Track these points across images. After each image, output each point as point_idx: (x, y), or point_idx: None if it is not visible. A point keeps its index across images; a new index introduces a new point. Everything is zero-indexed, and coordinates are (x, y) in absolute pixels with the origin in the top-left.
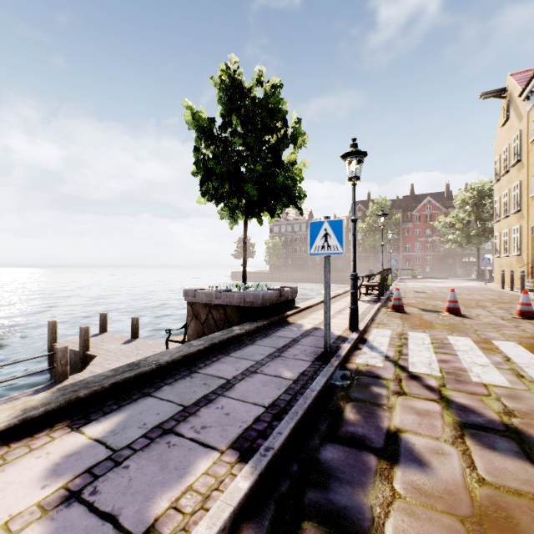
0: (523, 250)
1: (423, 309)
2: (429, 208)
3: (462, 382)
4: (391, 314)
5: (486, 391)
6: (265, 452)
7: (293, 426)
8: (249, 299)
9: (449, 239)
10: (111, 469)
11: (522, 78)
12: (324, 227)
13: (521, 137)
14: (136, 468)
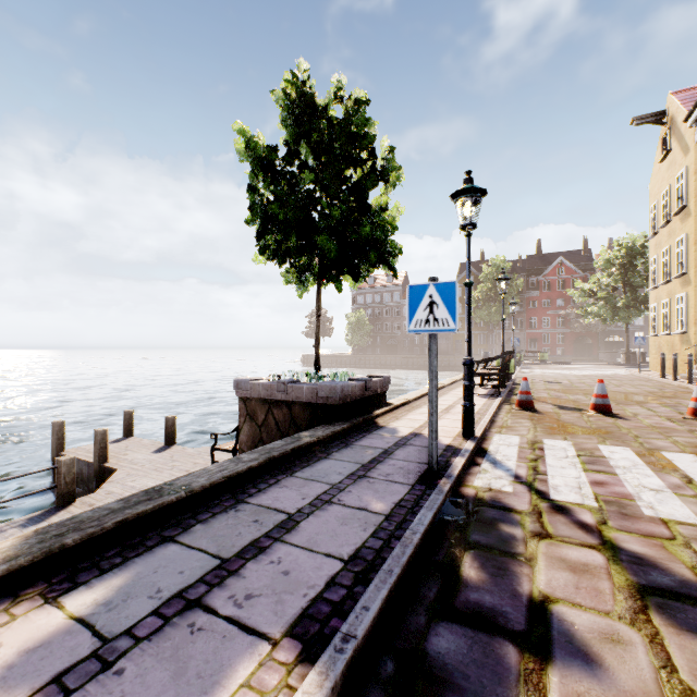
0: (690, 327)
1: (559, 405)
2: (561, 271)
3: (630, 517)
4: (517, 414)
5: (668, 532)
6: (343, 644)
7: (386, 595)
8: (324, 393)
9: (589, 312)
10: (94, 676)
11: (688, 97)
12: (429, 292)
13: (686, 175)
14: (134, 674)
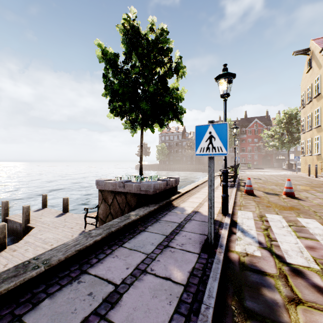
0: (322, 151)
1: (266, 192)
2: (256, 125)
3: None
4: (246, 197)
5: None
6: None
7: None
8: (144, 188)
9: (270, 145)
10: None
11: (320, 41)
12: (209, 130)
13: (320, 79)
14: None
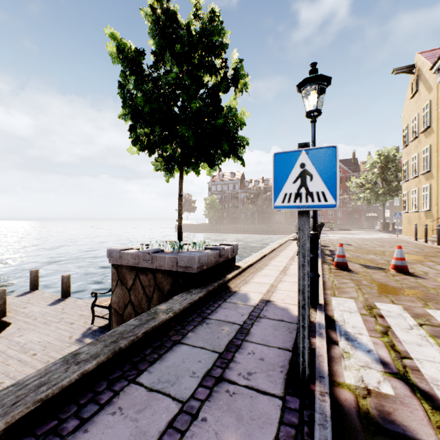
0: (433, 206)
1: (364, 265)
2: (339, 171)
3: None
4: (338, 274)
5: None
6: None
7: None
8: (183, 262)
9: (360, 197)
10: None
11: (430, 55)
12: (301, 161)
13: (430, 106)
14: None
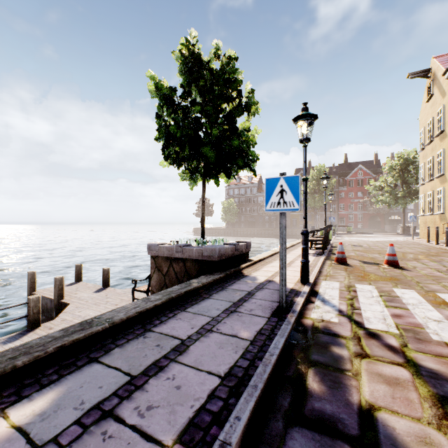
0: (446, 209)
1: (363, 261)
2: (360, 174)
3: (423, 341)
4: (336, 267)
5: None
6: None
7: (252, 406)
8: (207, 253)
9: (379, 200)
10: None
11: (445, 59)
12: (280, 183)
13: (444, 111)
14: None
